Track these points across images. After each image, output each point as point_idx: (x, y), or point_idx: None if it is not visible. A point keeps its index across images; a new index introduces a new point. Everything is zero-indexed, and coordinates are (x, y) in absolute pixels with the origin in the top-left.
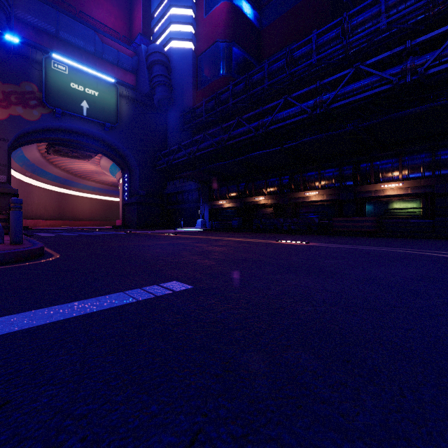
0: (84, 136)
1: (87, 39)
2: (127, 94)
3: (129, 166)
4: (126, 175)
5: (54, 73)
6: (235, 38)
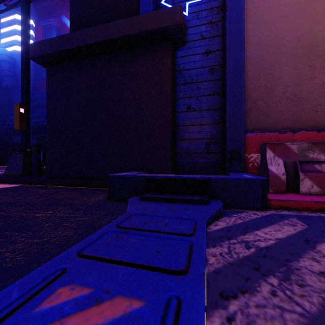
0: None
1: None
2: None
3: None
4: None
5: None
6: None
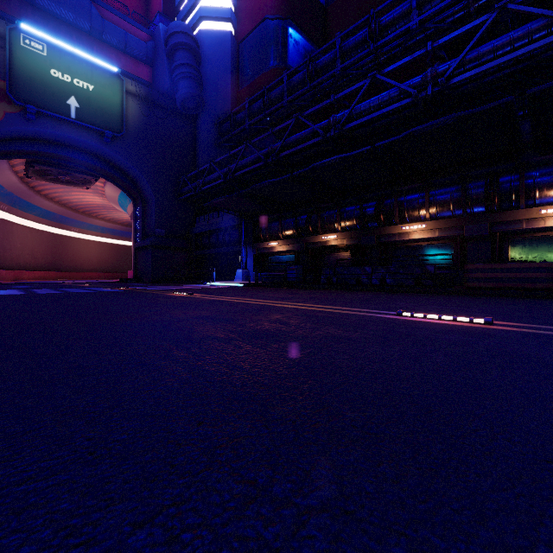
0: (75, 150)
1: (79, 10)
2: (138, 91)
3: (142, 194)
4: (138, 208)
5: (25, 53)
6: (291, 15)
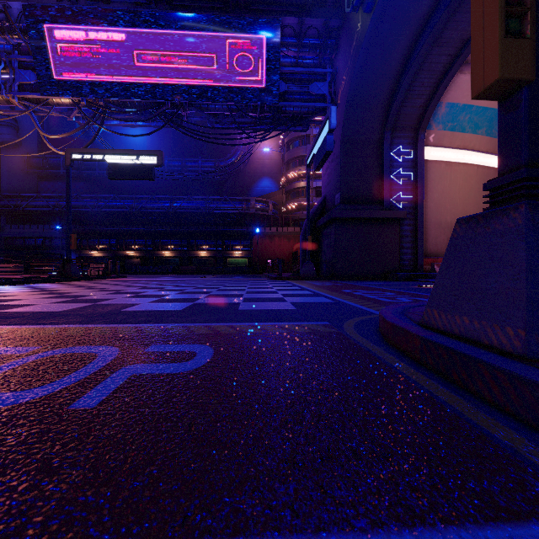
0: None
1: None
2: None
3: None
4: None
5: None
6: None
